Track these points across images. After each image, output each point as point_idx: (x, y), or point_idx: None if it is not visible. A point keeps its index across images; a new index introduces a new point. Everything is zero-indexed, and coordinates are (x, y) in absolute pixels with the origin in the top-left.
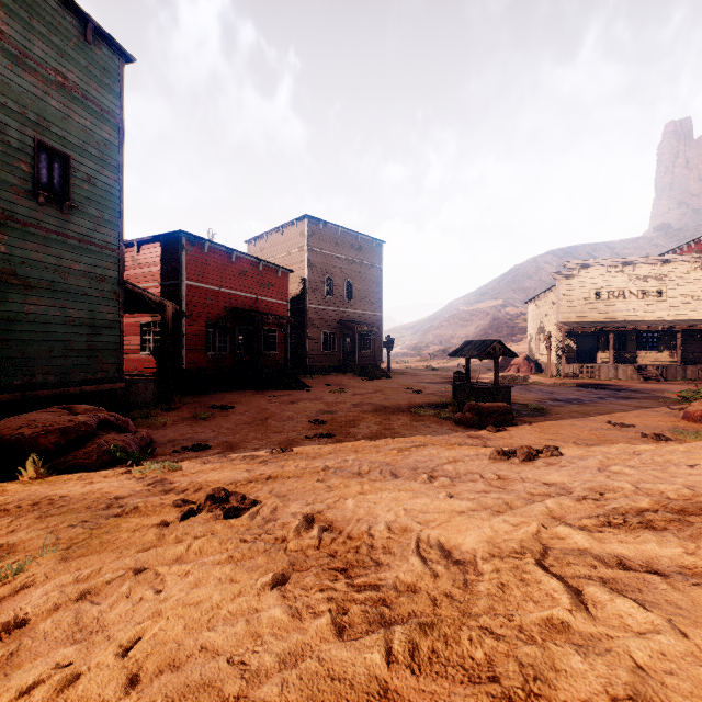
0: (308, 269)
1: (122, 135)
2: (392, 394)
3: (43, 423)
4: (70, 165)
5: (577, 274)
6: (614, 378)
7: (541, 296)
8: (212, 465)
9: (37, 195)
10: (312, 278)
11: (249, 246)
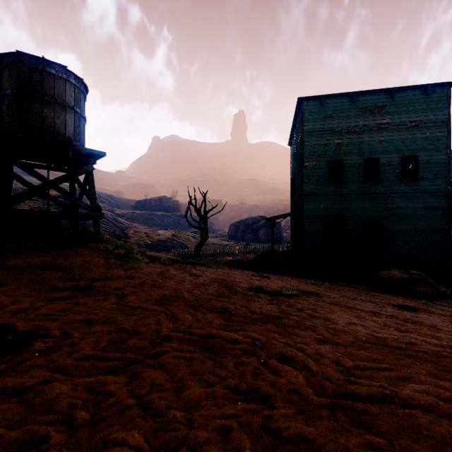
0: None
1: (449, 128)
2: None
3: (391, 275)
4: (417, 159)
5: None
6: None
7: None
8: (447, 309)
9: (402, 180)
10: None
11: None
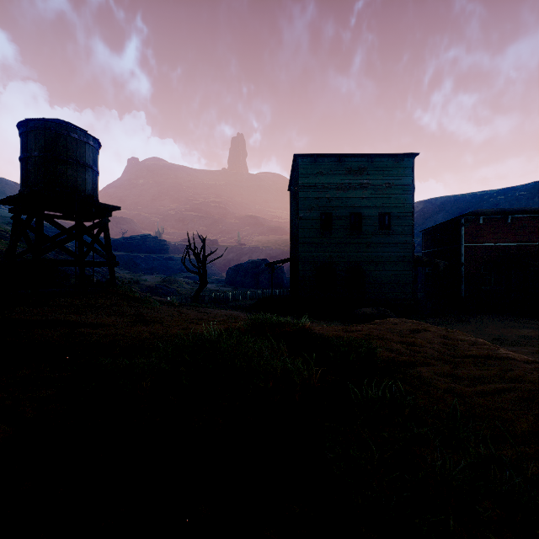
0: None
1: (413, 191)
2: None
3: (363, 311)
4: (390, 216)
5: None
6: None
7: None
8: None
9: (379, 232)
10: None
11: None
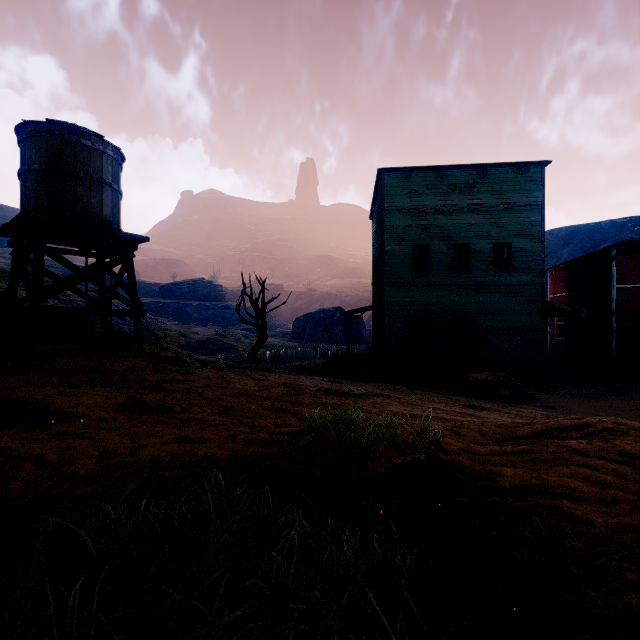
0: None
1: (543, 212)
2: None
3: (476, 378)
4: (510, 247)
5: None
6: None
7: None
8: (521, 410)
9: (495, 270)
10: None
11: None
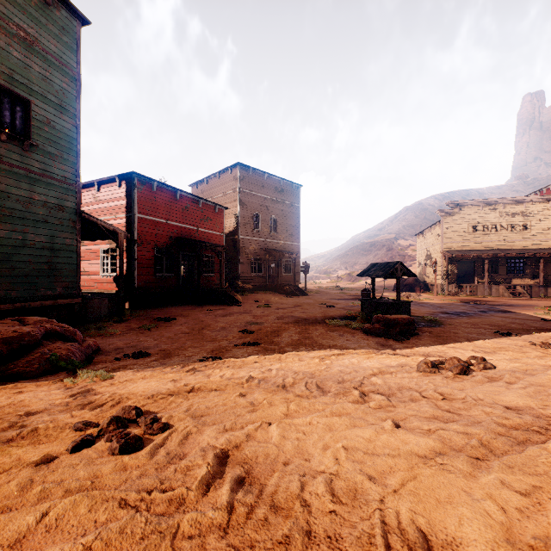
0: (240, 207)
1: (79, 86)
2: (309, 308)
3: None
4: (31, 108)
5: (458, 212)
6: (489, 296)
7: (428, 230)
8: (143, 373)
9: (0, 133)
10: (243, 214)
11: (192, 189)
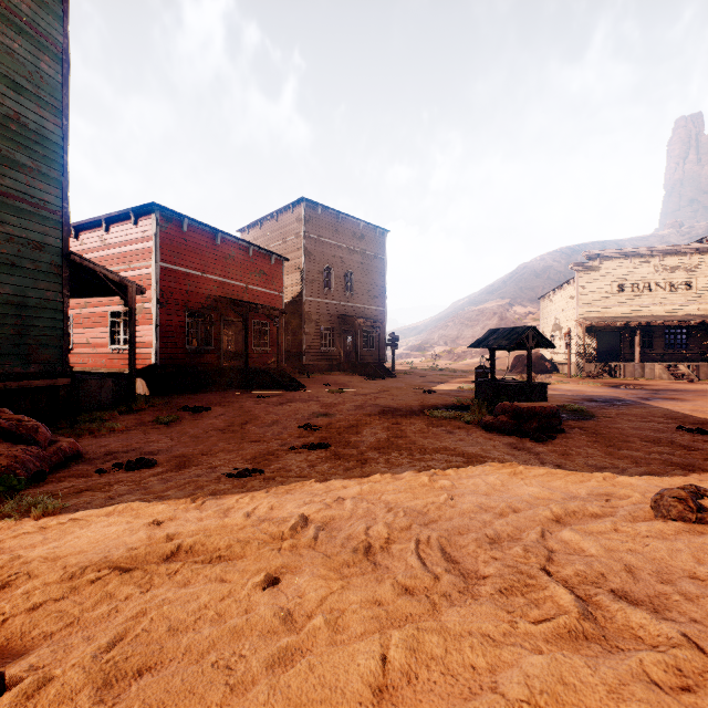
0: (305, 257)
1: (66, 70)
2: (400, 394)
3: None
4: None
5: (598, 265)
6: (642, 378)
7: (557, 291)
8: (116, 503)
9: None
10: (309, 267)
11: (242, 235)
